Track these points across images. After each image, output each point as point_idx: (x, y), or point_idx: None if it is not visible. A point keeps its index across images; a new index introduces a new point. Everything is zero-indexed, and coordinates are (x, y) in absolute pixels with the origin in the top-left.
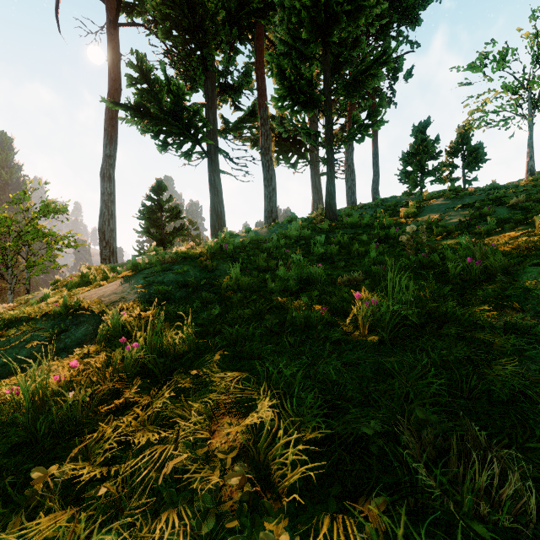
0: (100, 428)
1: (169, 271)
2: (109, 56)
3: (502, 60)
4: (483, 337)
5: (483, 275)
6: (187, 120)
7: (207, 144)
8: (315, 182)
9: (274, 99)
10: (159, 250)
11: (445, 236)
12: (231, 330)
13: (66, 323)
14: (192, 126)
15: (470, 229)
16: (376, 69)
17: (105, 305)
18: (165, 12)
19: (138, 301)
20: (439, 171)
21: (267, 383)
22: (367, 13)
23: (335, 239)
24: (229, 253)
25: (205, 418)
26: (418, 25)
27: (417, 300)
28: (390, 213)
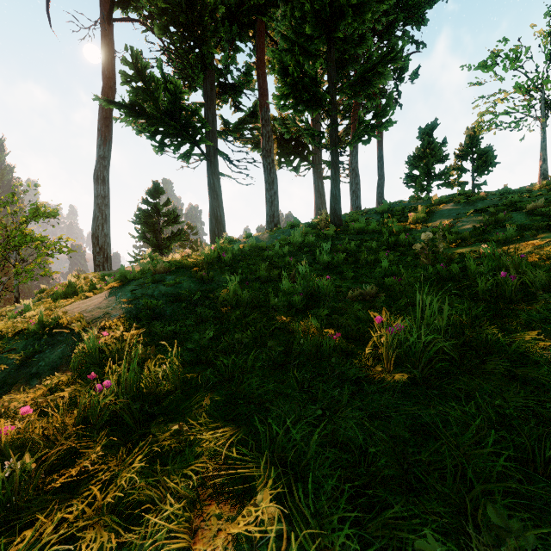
0: (37, 523)
1: (160, 282)
2: (103, 52)
3: (514, 59)
4: (542, 377)
5: (520, 292)
6: (185, 120)
7: (206, 146)
8: (318, 186)
9: (276, 98)
10: (154, 256)
11: (459, 244)
12: (226, 361)
13: (41, 343)
14: (190, 126)
15: (486, 236)
16: (384, 67)
17: (87, 322)
18: (162, 6)
19: (124, 318)
20: (446, 175)
21: (271, 448)
22: (374, 8)
23: (341, 246)
24: (228, 262)
25: (185, 505)
26: (424, 25)
27: (448, 324)
28: (397, 219)
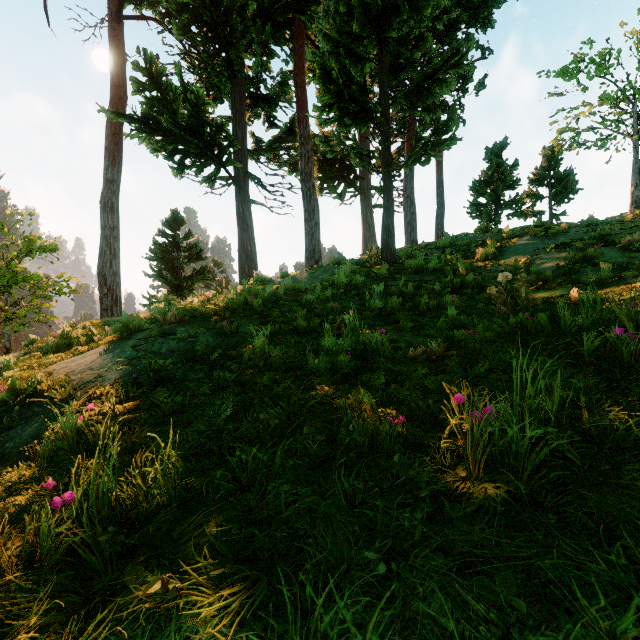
0: None
1: (170, 335)
2: (111, 56)
3: (601, 64)
4: None
5: None
6: (209, 137)
7: (234, 168)
8: (367, 216)
9: (317, 109)
10: (170, 299)
11: (540, 286)
12: (245, 457)
13: (11, 416)
14: (216, 144)
15: (574, 277)
16: (446, 73)
17: (74, 388)
18: (181, 2)
19: (119, 383)
20: (517, 203)
21: (304, 636)
22: (434, 2)
23: (396, 288)
24: (257, 308)
25: None
26: (491, 27)
27: None
28: (462, 255)
